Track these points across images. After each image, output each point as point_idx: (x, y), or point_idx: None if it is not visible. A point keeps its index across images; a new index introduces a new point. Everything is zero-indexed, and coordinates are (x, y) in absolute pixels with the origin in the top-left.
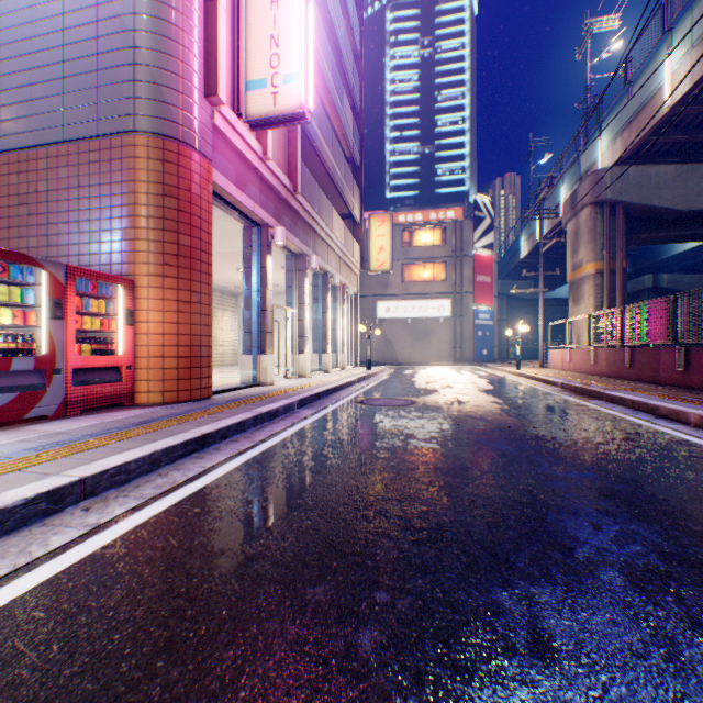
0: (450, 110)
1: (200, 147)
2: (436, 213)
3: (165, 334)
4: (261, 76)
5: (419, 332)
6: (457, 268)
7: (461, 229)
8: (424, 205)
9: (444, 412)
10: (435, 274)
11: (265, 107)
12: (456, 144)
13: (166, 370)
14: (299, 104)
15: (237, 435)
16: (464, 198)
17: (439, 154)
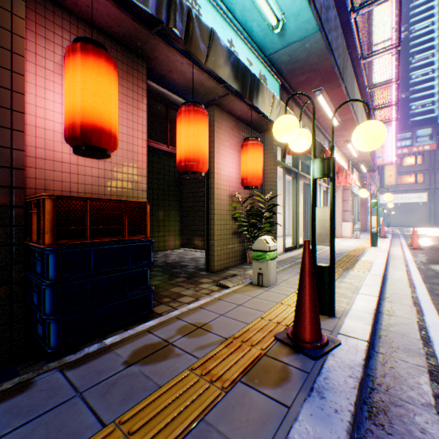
0: (421, 66)
1: (366, 177)
2: (416, 148)
3: (362, 217)
4: (378, 155)
5: (404, 210)
6: (430, 176)
7: (434, 154)
8: (400, 130)
9: (436, 235)
10: (415, 179)
11: (379, 163)
12: (426, 87)
13: (362, 225)
14: (389, 162)
15: (391, 235)
16: (433, 121)
17: (412, 96)
